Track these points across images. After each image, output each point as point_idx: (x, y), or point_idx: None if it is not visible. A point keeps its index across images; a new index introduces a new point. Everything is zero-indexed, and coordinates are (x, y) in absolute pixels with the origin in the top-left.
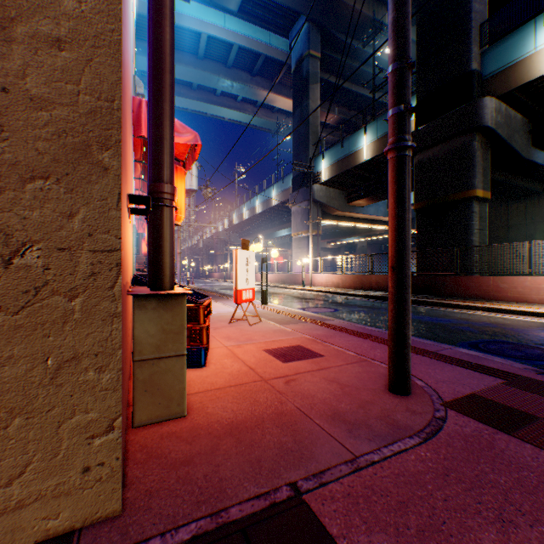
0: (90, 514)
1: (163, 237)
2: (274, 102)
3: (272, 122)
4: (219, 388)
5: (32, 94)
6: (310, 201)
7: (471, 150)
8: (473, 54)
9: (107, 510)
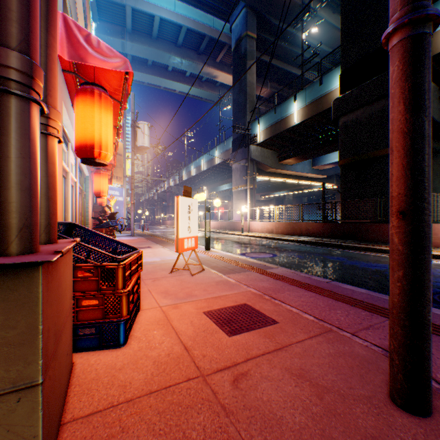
0: None
1: (2, 152)
2: (217, 77)
3: (215, 95)
4: (131, 401)
5: None
6: (248, 158)
7: None
8: None
9: None
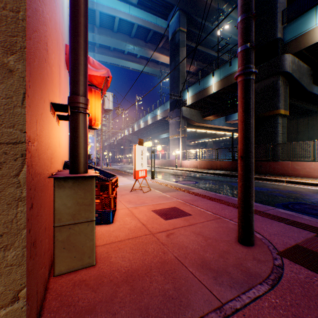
0: None
1: (79, 135)
2: (158, 58)
3: (157, 70)
4: (121, 241)
5: None
6: (180, 116)
7: (277, 86)
8: (278, 28)
9: None
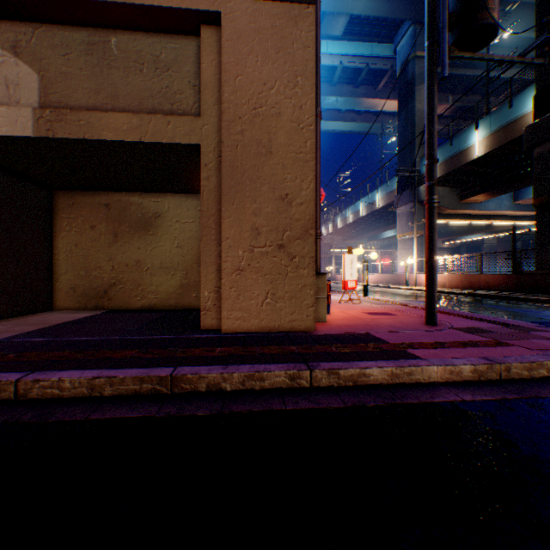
0: (308, 328)
1: (316, 251)
2: (378, 106)
3: (376, 125)
4: (338, 319)
5: (296, 219)
6: (414, 203)
7: None
8: None
9: (312, 328)
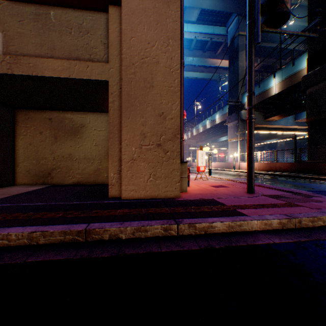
0: (176, 196)
1: (181, 148)
2: (217, 63)
3: (216, 75)
4: (194, 190)
5: (168, 128)
6: (238, 121)
7: None
8: None
9: (178, 196)
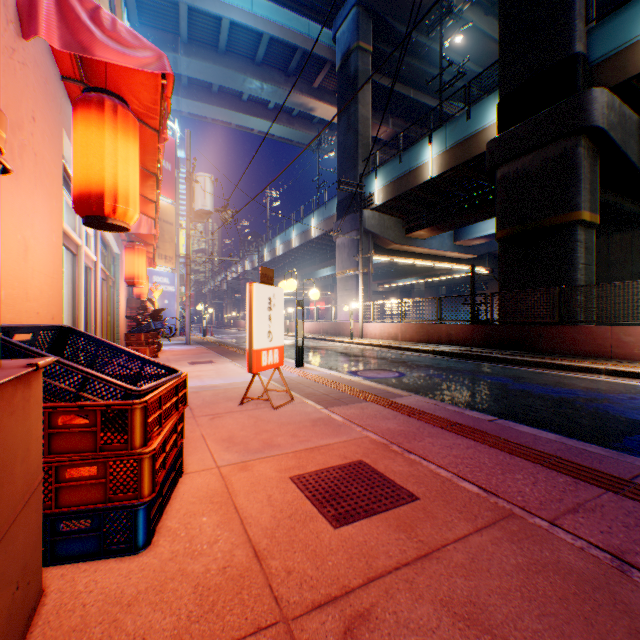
0: None
1: None
2: (314, 110)
3: (312, 136)
4: None
5: None
6: (360, 229)
7: (575, 159)
8: (578, 32)
9: None
